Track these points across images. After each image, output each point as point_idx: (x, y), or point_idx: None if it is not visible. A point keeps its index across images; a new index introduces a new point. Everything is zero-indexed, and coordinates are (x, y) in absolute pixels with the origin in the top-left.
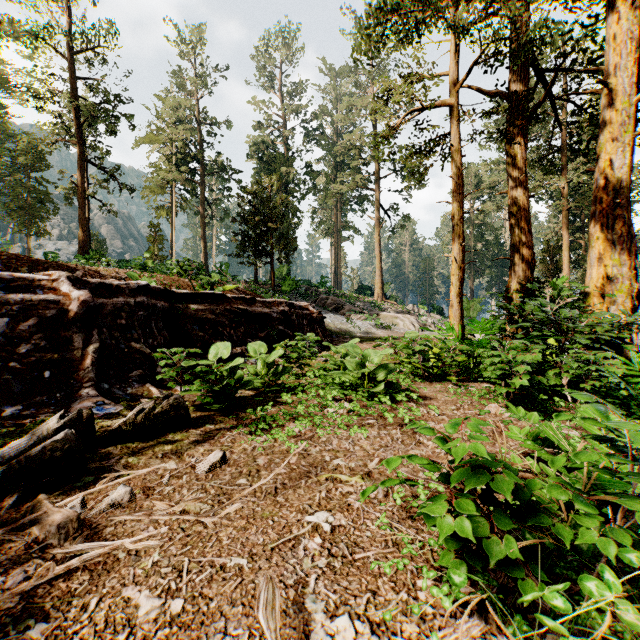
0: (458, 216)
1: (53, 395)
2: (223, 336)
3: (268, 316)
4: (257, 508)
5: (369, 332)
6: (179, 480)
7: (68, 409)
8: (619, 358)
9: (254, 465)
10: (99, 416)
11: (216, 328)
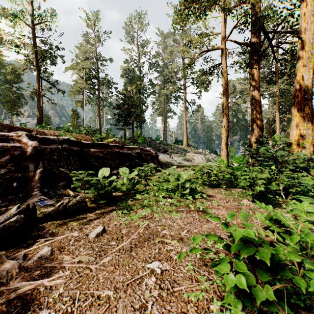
0: (225, 104)
1: (18, 195)
2: (107, 165)
3: (130, 155)
4: (120, 259)
5: (181, 163)
6: (79, 242)
7: (25, 202)
8: (309, 176)
9: (120, 234)
10: (41, 206)
11: (104, 161)
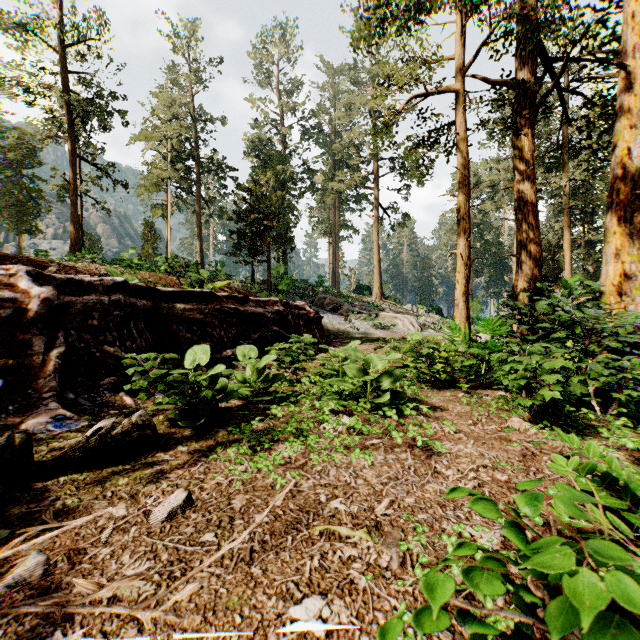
0: (464, 209)
1: (5, 408)
2: (212, 338)
3: (262, 316)
4: (221, 589)
5: (368, 332)
6: (124, 535)
7: (20, 425)
8: None
9: (227, 510)
10: (54, 434)
11: (205, 329)
